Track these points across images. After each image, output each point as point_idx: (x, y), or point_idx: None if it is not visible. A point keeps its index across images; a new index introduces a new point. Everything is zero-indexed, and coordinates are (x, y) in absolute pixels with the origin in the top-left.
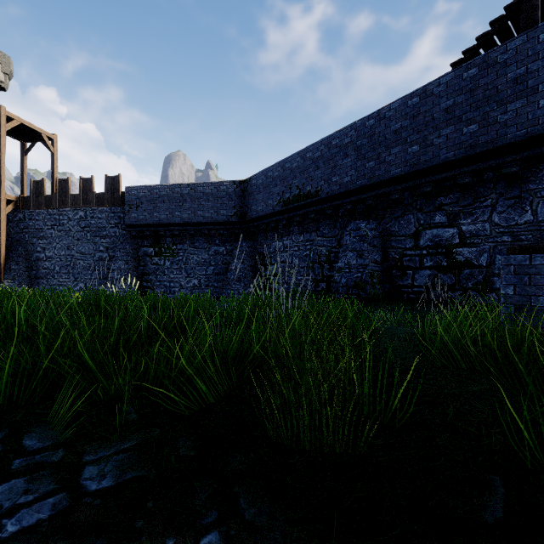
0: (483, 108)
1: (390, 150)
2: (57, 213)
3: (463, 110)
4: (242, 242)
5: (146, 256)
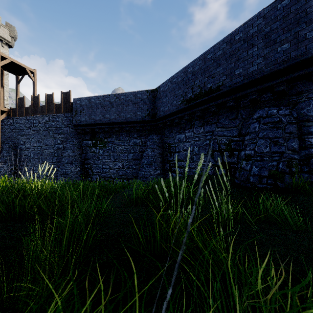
0: None
1: None
2: (32, 119)
3: None
4: (153, 135)
5: (87, 146)
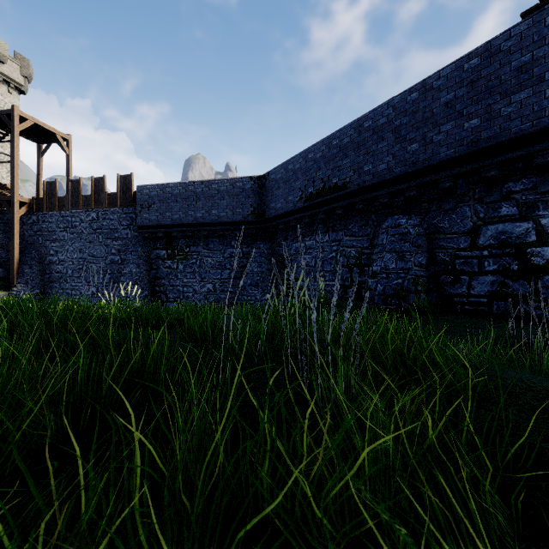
0: None
1: (439, 127)
2: (69, 215)
3: (546, 66)
4: (260, 243)
5: (159, 259)
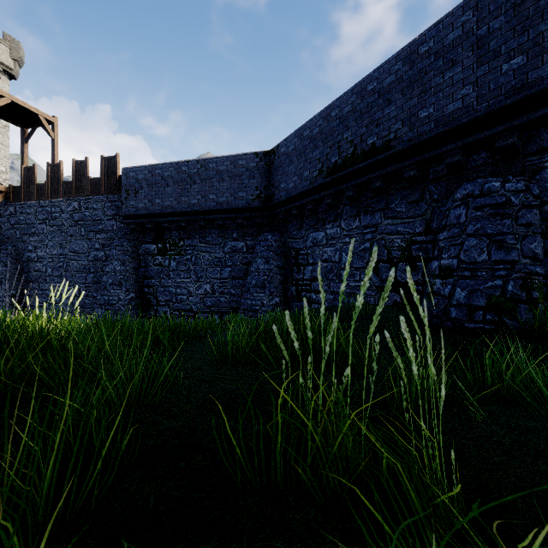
0: None
1: None
2: (49, 205)
3: None
4: (267, 235)
5: (148, 254)
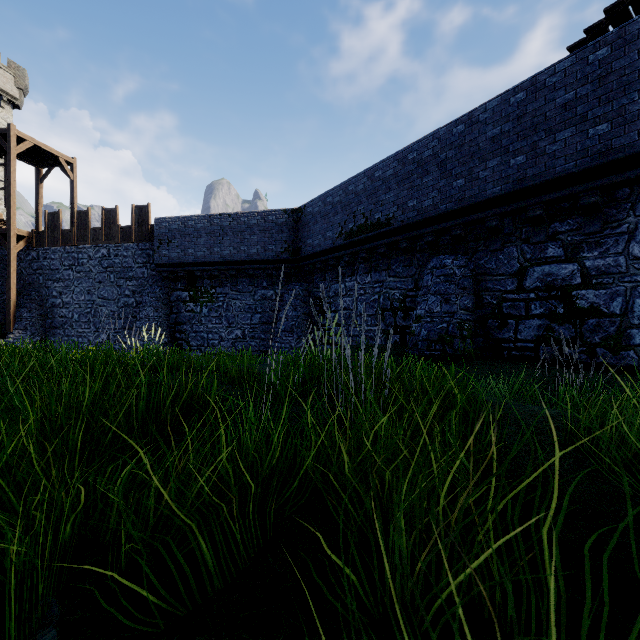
0: (617, 100)
1: (486, 162)
2: (75, 251)
3: (589, 105)
4: (295, 284)
5: (180, 301)
